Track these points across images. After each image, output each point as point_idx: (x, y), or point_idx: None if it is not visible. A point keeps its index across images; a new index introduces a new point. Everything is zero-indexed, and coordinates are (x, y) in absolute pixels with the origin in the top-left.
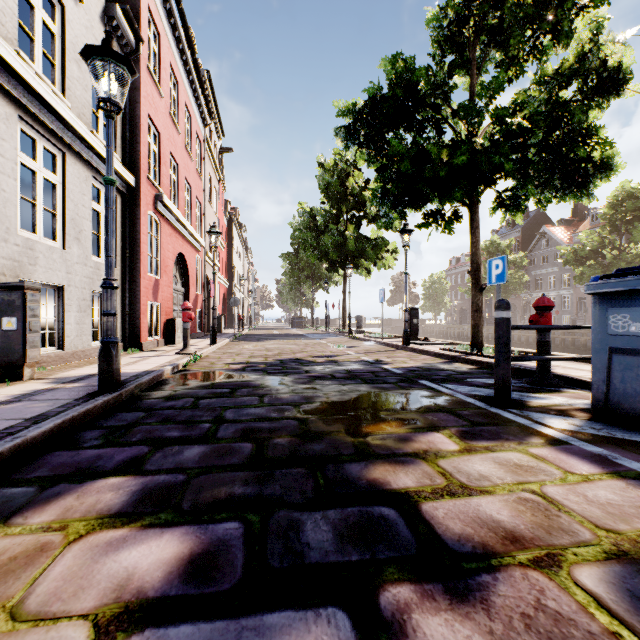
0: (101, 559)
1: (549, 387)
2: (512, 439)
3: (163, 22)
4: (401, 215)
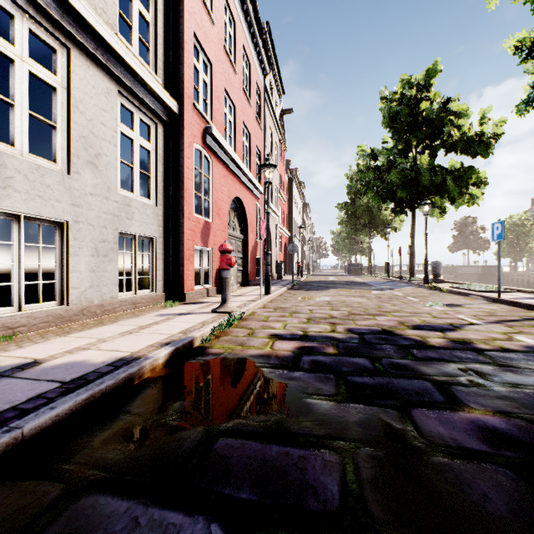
0: None
1: None
2: None
3: None
4: None
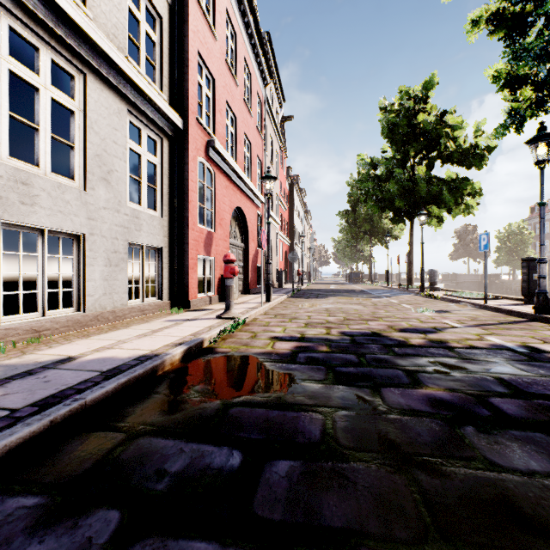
0: None
1: None
2: None
3: None
4: (542, 108)
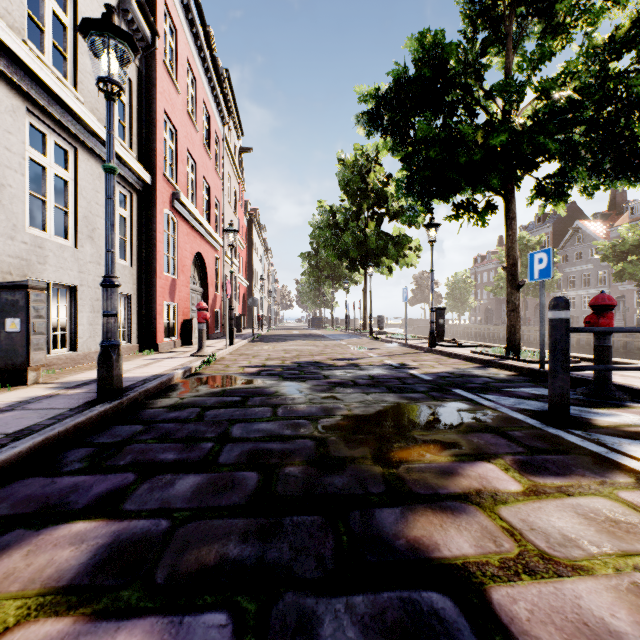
0: None
1: (611, 400)
2: (590, 476)
3: (180, 17)
4: (427, 208)
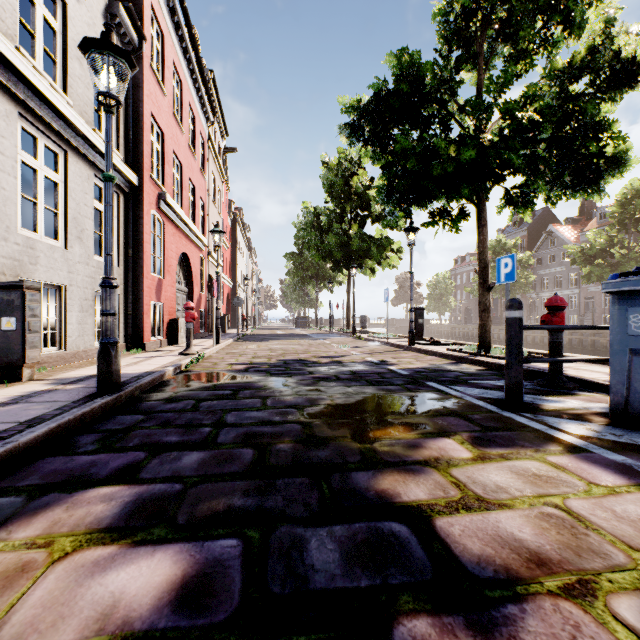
0: (86, 582)
1: (562, 389)
2: (528, 446)
3: (166, 20)
4: (406, 213)
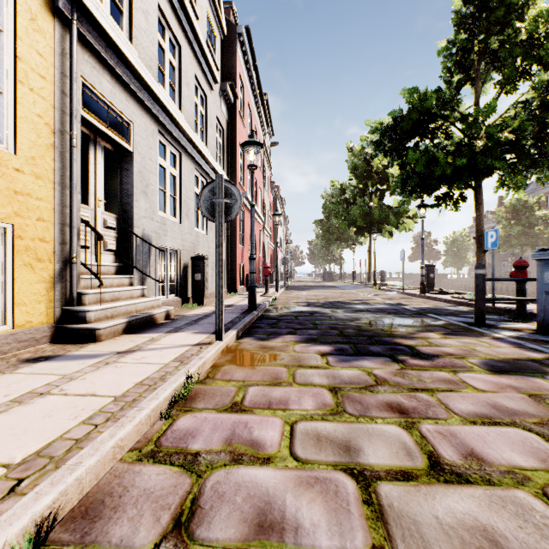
0: (307, 347)
1: (523, 320)
2: (472, 336)
3: (245, 77)
4: (418, 195)
